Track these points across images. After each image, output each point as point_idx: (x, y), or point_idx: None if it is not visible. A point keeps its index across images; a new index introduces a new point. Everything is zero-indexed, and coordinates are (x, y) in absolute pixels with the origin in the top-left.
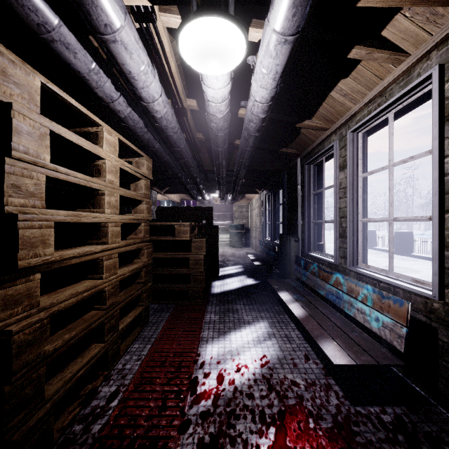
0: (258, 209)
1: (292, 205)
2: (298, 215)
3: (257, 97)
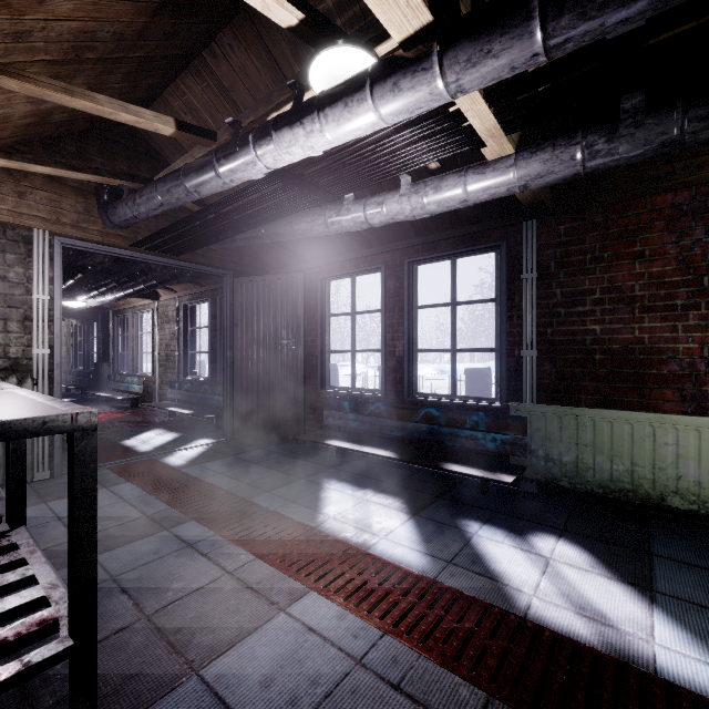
0: (64, 337)
1: (107, 340)
2: (111, 348)
3: (88, 305)
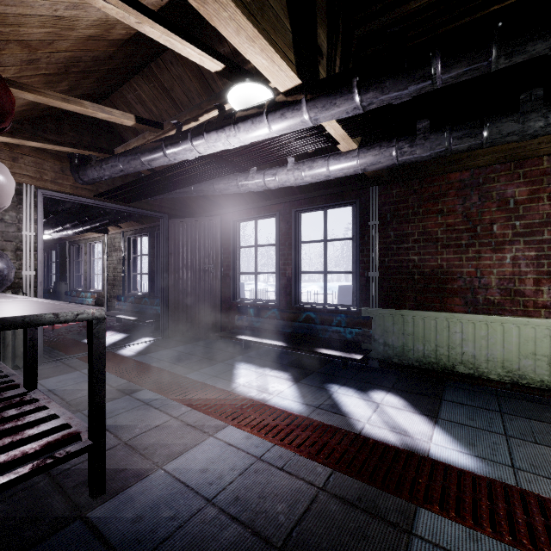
0: None
1: (64, 264)
2: (67, 271)
3: (51, 237)
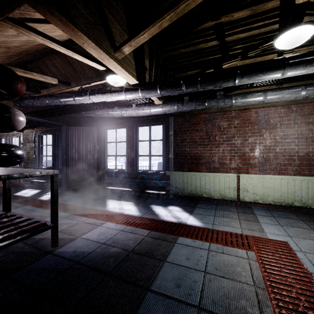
0: None
1: None
2: None
3: None
